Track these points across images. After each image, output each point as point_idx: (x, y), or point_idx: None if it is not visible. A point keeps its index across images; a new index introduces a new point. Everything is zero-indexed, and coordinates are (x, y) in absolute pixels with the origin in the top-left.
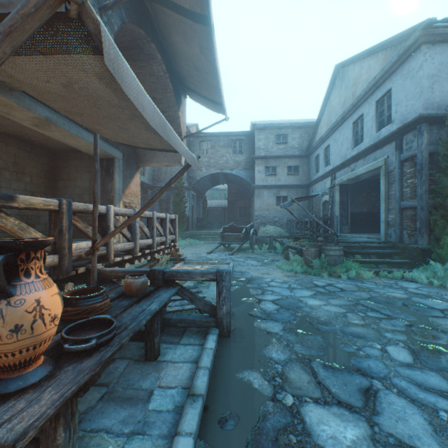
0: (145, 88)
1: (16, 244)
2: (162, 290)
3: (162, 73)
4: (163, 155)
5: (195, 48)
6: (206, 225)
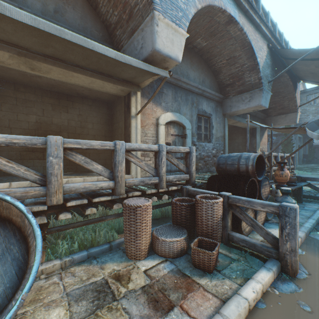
0: (273, 89)
1: (284, 162)
2: (302, 182)
3: (286, 80)
4: (282, 120)
5: (311, 67)
6: (312, 160)
